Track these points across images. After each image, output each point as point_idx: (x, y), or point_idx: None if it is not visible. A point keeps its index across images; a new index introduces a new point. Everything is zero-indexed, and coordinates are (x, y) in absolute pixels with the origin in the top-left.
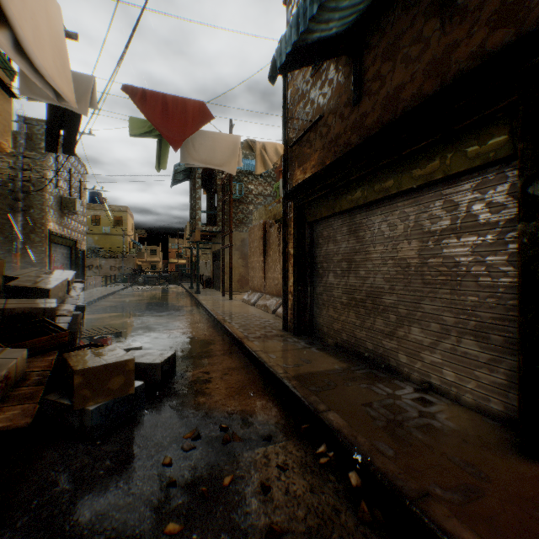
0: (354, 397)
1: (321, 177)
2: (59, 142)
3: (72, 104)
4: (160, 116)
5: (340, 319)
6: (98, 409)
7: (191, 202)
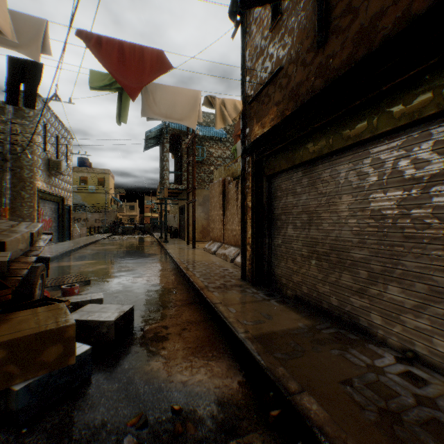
0: (329, 369)
1: (281, 128)
2: (19, 95)
3: (6, 34)
4: (116, 63)
5: (300, 272)
6: (26, 388)
7: (161, 164)
